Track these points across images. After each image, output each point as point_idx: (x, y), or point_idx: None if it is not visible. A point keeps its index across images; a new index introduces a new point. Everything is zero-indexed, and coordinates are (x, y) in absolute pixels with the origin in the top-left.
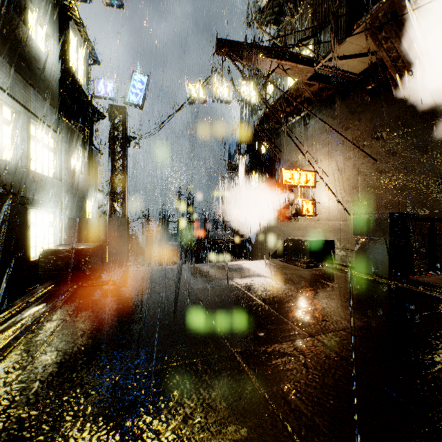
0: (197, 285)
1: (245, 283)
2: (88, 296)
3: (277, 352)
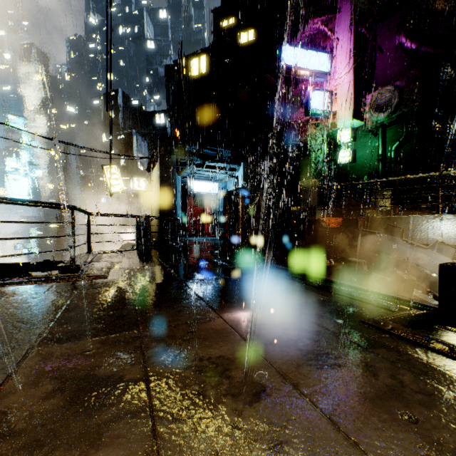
0: (217, 325)
1: (120, 336)
2: (338, 301)
3: (161, 281)
